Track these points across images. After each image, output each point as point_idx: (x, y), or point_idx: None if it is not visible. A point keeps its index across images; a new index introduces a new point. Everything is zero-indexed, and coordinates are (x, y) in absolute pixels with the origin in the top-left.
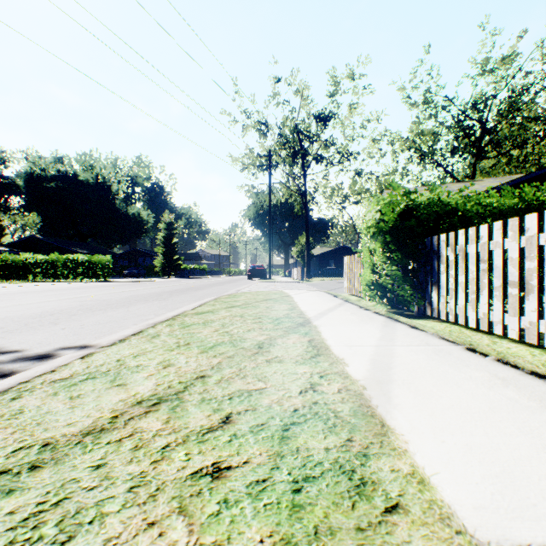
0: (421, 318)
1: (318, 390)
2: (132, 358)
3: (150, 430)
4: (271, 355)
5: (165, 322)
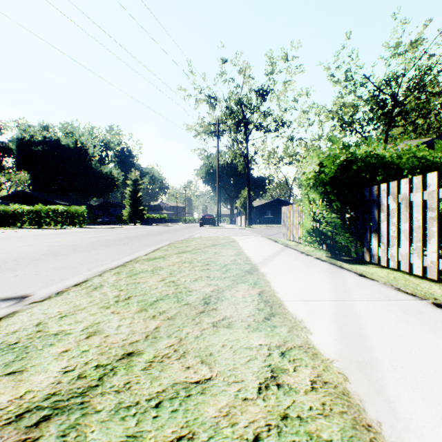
0: (359, 263)
1: (284, 384)
2: (56, 321)
3: None
4: (219, 315)
5: (115, 269)
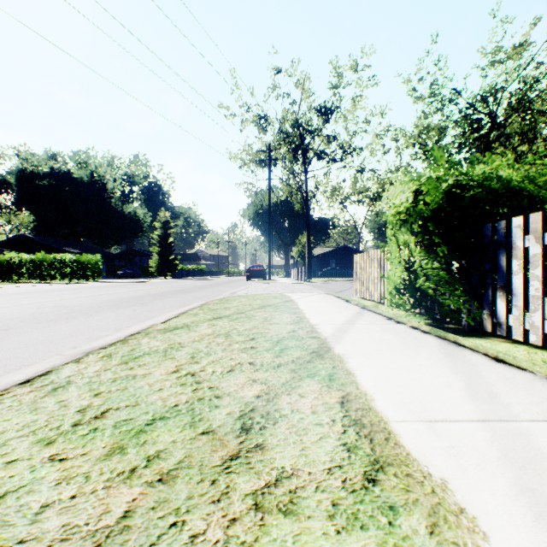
0: (476, 335)
1: None
2: None
3: None
4: (268, 467)
5: (108, 347)
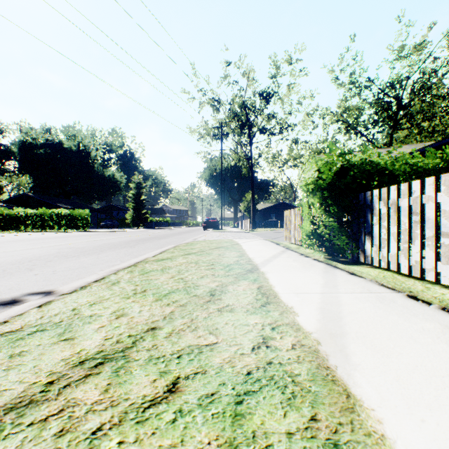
0: (355, 264)
1: (271, 345)
2: (88, 307)
3: (84, 403)
4: (223, 303)
5: (127, 268)
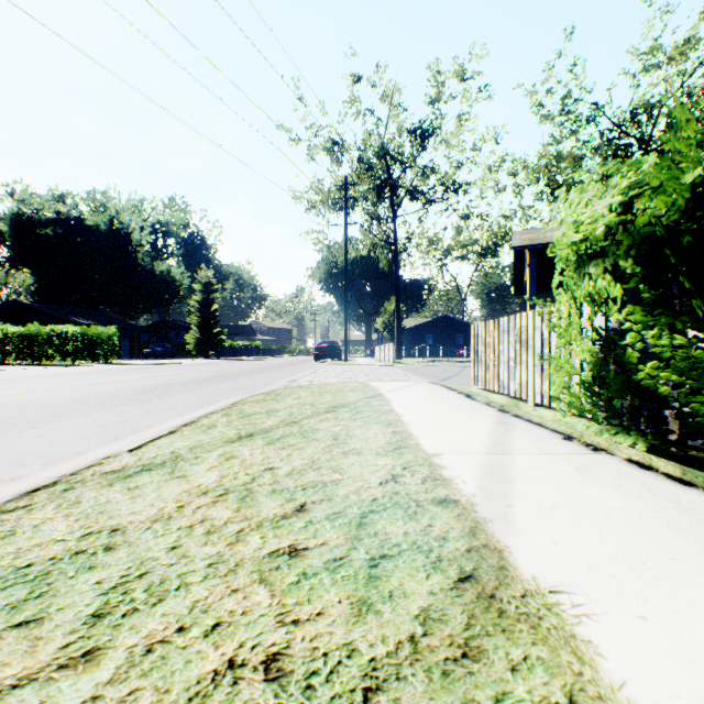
0: None
1: None
2: None
3: None
4: None
5: None
